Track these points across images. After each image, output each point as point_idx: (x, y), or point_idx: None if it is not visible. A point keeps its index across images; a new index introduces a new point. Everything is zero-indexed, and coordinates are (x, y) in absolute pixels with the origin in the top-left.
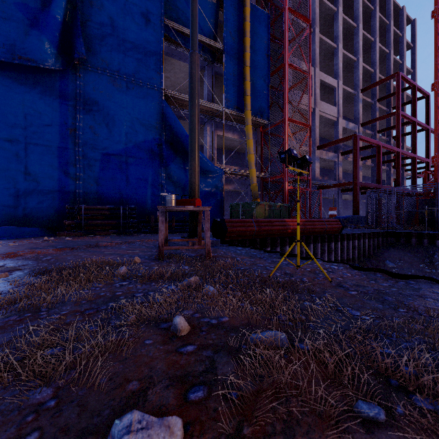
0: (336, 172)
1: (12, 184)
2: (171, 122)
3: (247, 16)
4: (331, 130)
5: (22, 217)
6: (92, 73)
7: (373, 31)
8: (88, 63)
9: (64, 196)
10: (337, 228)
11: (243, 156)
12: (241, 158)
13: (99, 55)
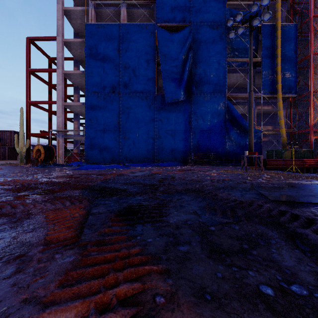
0: None
1: (170, 146)
2: (231, 110)
3: (278, 35)
4: None
5: (173, 158)
6: (196, 97)
7: None
8: (195, 93)
9: (186, 150)
10: None
11: (275, 116)
12: (274, 117)
13: (199, 88)
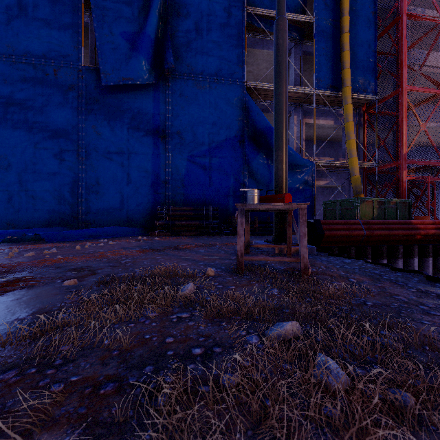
0: None
1: (119, 190)
2: (254, 115)
3: None
4: None
5: (126, 218)
6: (179, 81)
7: None
8: (176, 72)
9: (156, 199)
10: None
11: (337, 146)
12: (335, 147)
13: (185, 61)
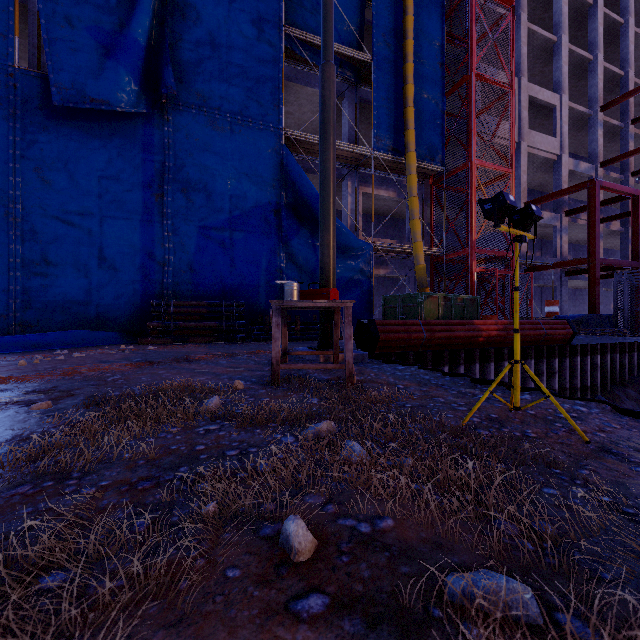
0: (557, 243)
1: (84, 273)
2: (295, 177)
3: (409, 6)
4: (548, 176)
5: (96, 317)
6: (185, 114)
7: (623, 7)
8: (180, 100)
9: (148, 288)
10: (564, 335)
11: (402, 224)
12: (399, 226)
13: (195, 87)
